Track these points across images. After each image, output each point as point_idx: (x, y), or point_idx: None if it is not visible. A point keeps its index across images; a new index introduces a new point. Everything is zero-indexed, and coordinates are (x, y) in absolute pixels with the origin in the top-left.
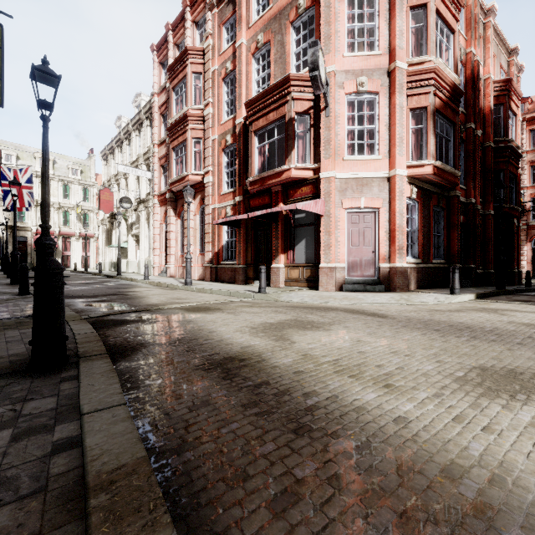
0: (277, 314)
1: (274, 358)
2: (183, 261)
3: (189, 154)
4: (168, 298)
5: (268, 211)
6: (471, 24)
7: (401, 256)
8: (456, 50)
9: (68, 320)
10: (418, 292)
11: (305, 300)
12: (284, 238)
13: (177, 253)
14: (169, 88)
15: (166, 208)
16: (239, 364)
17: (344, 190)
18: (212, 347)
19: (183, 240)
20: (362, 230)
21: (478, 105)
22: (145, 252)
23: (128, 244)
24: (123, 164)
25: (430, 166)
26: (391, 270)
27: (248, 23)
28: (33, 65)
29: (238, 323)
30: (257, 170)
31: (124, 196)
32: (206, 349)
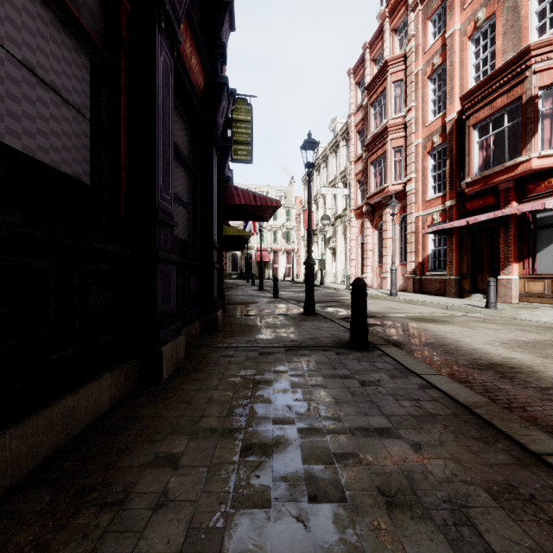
0: (527, 333)
1: (550, 371)
2: (380, 271)
3: (389, 165)
4: (382, 307)
5: (498, 214)
6: None
7: None
8: None
9: (331, 319)
10: None
11: None
12: (518, 244)
13: (374, 264)
14: (366, 105)
15: (362, 221)
16: (510, 370)
17: None
18: (469, 353)
19: (380, 250)
20: None
21: None
22: (341, 263)
23: (325, 256)
24: (320, 185)
25: None
26: None
27: (463, 5)
28: (305, 140)
29: (481, 336)
30: (477, 168)
31: (322, 213)
32: (465, 354)
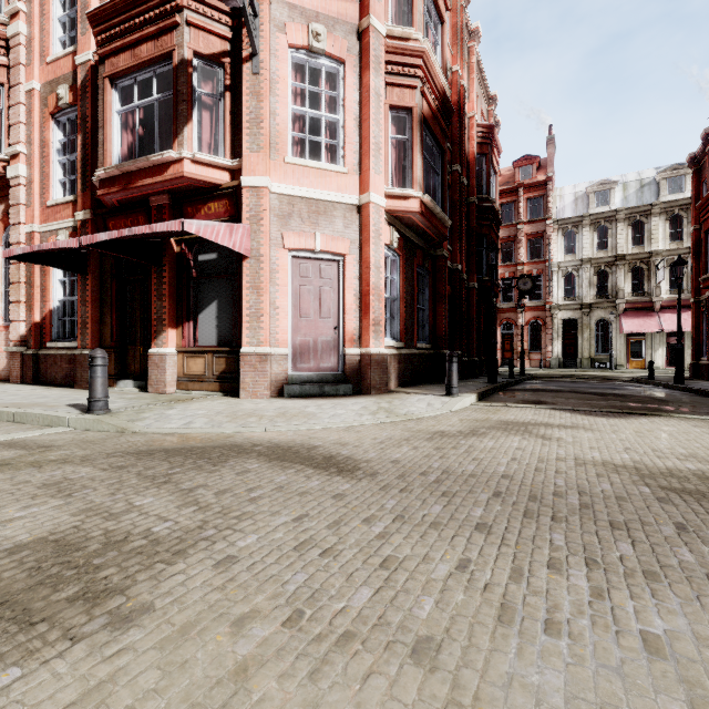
0: (32, 506)
1: None
2: None
3: None
4: None
5: (124, 232)
6: (457, 35)
7: (378, 335)
8: (445, 48)
9: None
10: (402, 395)
11: (195, 425)
12: (177, 298)
13: None
14: None
15: None
16: None
17: (287, 215)
18: None
19: None
20: (318, 290)
21: (464, 145)
22: None
23: None
24: None
25: (417, 200)
26: (363, 358)
27: None
28: None
29: None
30: (119, 159)
31: None
32: None
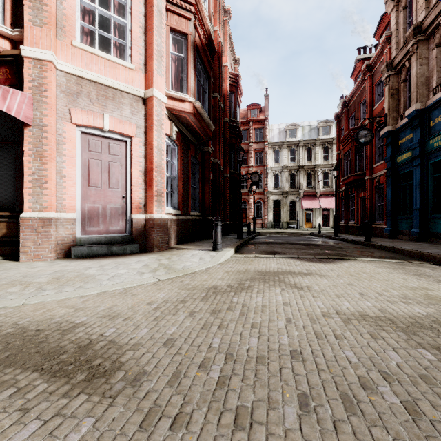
0: None
1: None
2: None
3: None
4: None
5: None
6: (217, 6)
7: (160, 204)
8: (210, 5)
9: None
10: (180, 251)
11: None
12: None
13: None
14: None
15: None
16: None
17: (75, 94)
18: None
19: None
20: (106, 164)
21: (221, 81)
22: None
23: None
24: None
25: (191, 104)
26: (148, 223)
27: None
28: None
29: None
30: None
31: None
32: None
